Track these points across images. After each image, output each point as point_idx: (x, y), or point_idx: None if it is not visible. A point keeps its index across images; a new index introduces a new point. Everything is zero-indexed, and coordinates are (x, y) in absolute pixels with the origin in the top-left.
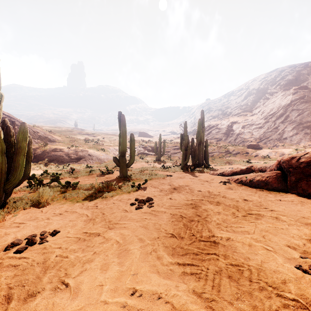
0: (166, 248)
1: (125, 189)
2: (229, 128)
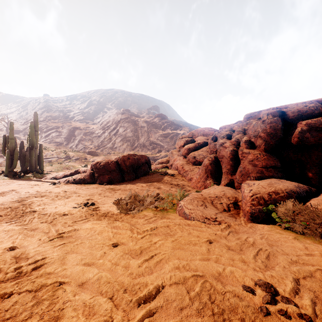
0: None
1: None
2: (71, 133)
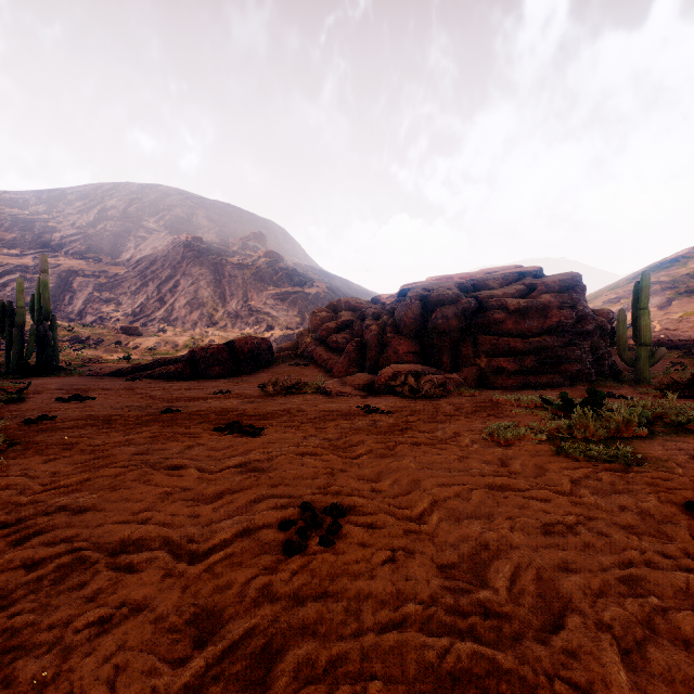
0: (153, 401)
1: (7, 397)
2: (64, 284)
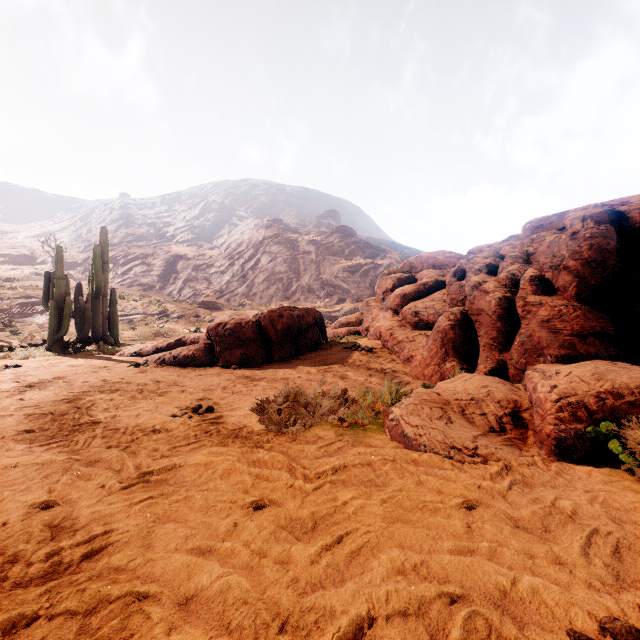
0: (20, 441)
1: None
2: (171, 267)
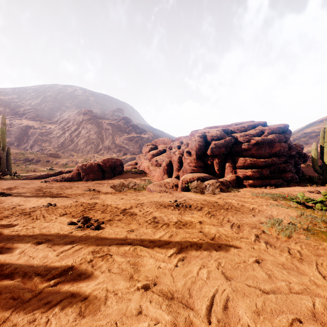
0: (45, 197)
1: None
2: (24, 132)
